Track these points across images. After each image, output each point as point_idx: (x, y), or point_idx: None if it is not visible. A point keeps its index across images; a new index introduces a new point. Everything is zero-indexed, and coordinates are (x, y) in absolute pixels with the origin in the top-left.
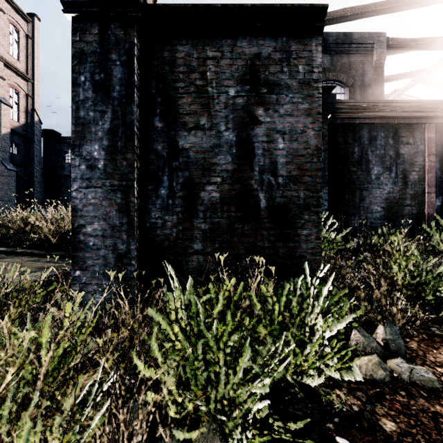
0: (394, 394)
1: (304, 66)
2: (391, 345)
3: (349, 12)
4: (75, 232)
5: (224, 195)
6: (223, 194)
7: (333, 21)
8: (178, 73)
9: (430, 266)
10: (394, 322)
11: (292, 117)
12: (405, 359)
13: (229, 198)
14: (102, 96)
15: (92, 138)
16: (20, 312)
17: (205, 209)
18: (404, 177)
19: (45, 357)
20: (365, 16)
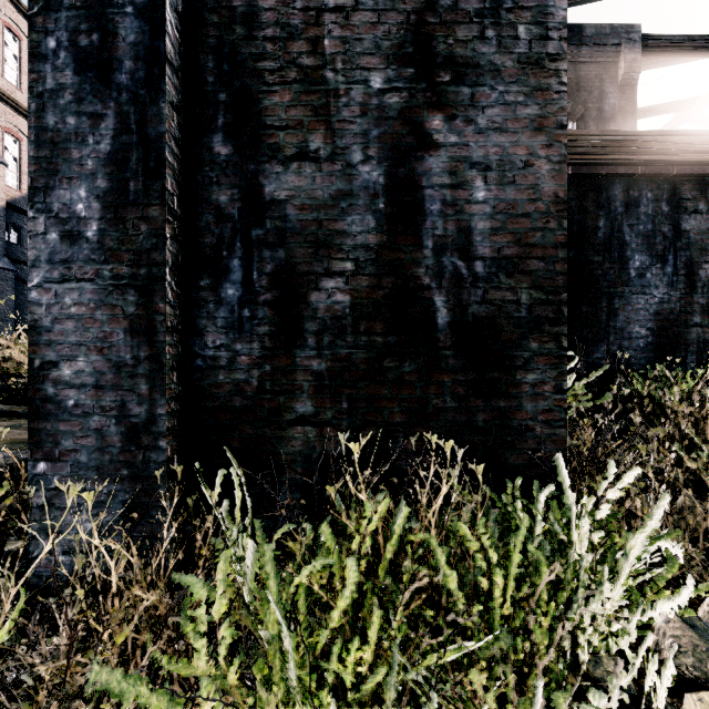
0: None
1: (529, 25)
2: None
3: None
4: (36, 377)
5: (360, 299)
6: (359, 298)
7: None
8: (264, 40)
9: None
10: None
11: (504, 134)
12: None
13: (371, 305)
14: (95, 82)
15: (73, 174)
16: None
17: (319, 328)
18: (689, 273)
19: None
20: None
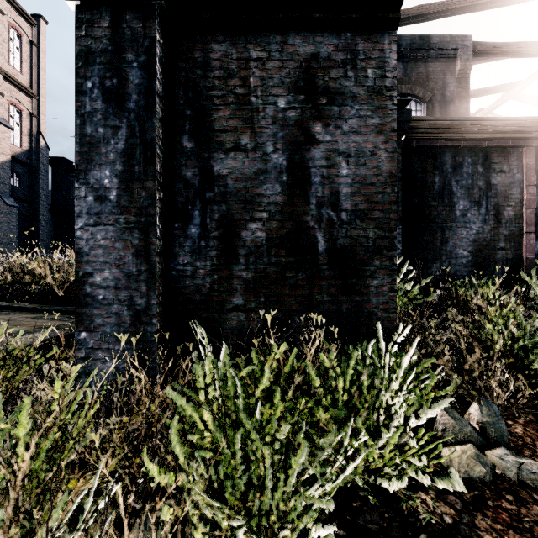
0: (498, 499)
1: (374, 69)
2: (490, 430)
3: (427, 10)
4: (80, 282)
5: (272, 235)
6: (271, 234)
7: (406, 21)
8: (213, 78)
9: (535, 326)
10: (492, 399)
11: (359, 135)
12: (509, 449)
13: (278, 238)
14: (115, 107)
15: (102, 162)
16: (9, 385)
17: (247, 253)
18: (497, 213)
19: (24, 455)
20: (446, 15)
